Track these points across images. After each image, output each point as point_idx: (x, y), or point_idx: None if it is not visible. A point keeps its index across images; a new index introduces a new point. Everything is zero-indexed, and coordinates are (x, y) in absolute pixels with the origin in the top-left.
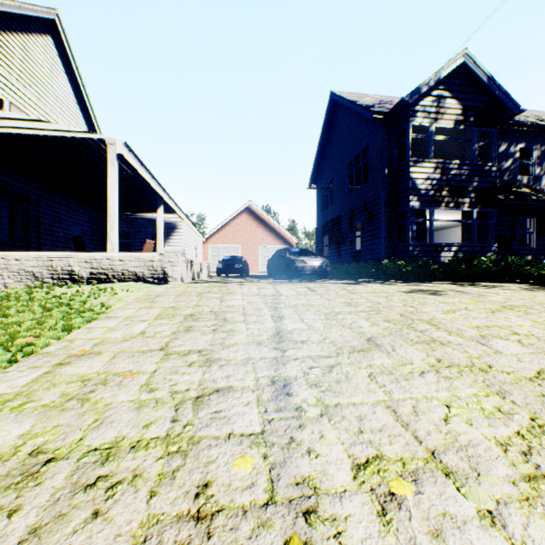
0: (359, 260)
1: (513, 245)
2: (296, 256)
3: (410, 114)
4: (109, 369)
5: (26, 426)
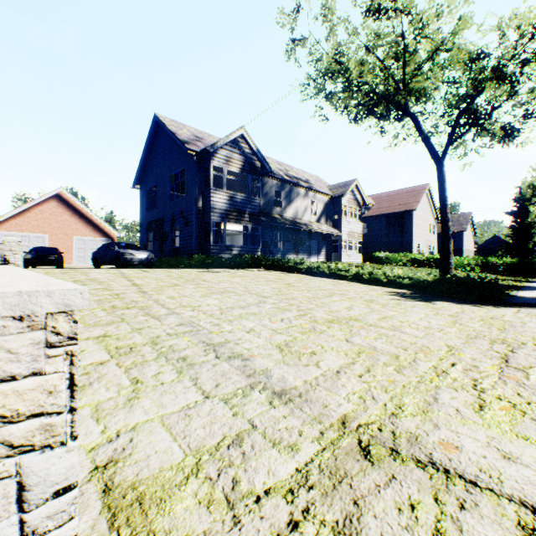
0: (179, 254)
1: (271, 248)
2: (126, 250)
3: (212, 158)
4: None
5: None
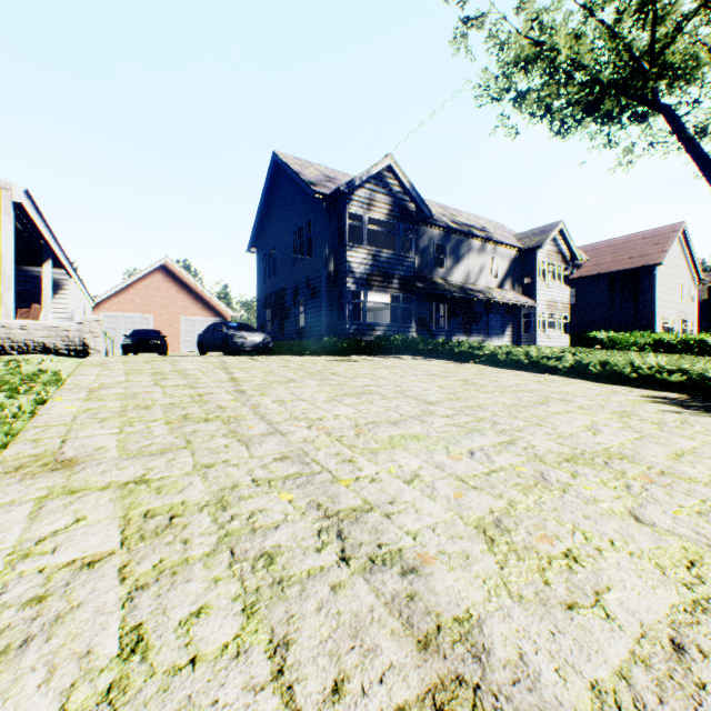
0: (303, 337)
1: (431, 327)
2: (236, 331)
3: (348, 202)
4: (132, 391)
5: (119, 403)
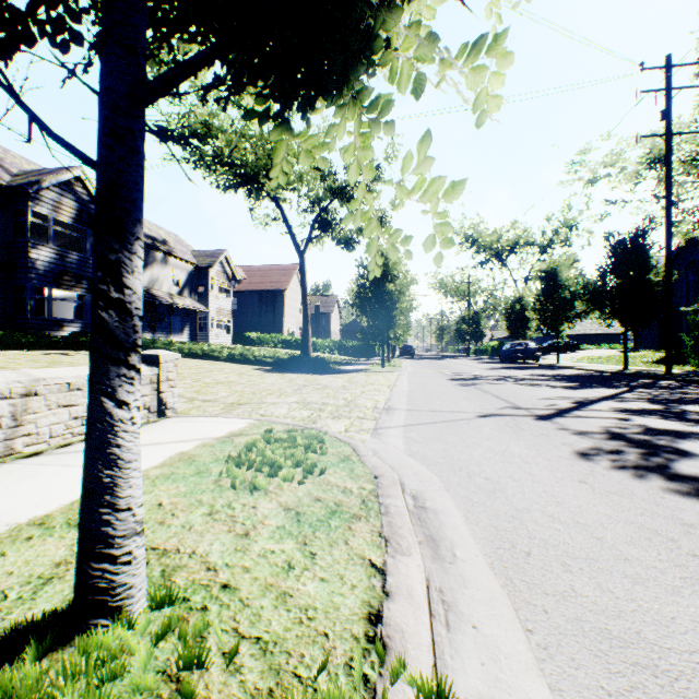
0: None
1: None
2: None
3: (31, 199)
4: None
5: None
